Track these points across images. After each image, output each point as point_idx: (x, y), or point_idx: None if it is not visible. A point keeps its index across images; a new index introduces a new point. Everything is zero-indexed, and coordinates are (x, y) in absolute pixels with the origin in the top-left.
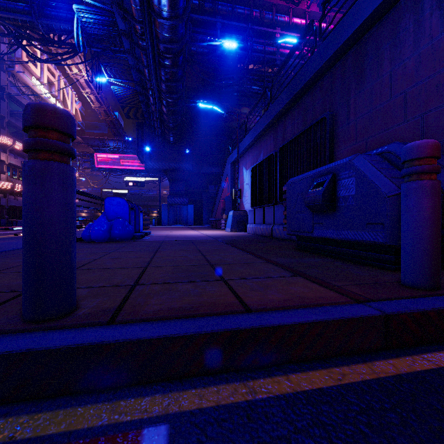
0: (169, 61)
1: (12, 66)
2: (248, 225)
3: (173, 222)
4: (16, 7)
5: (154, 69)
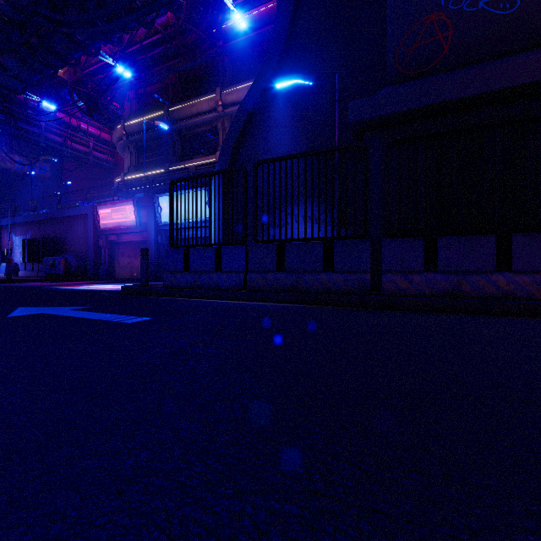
0: None
1: None
2: (21, 272)
3: None
4: None
5: None
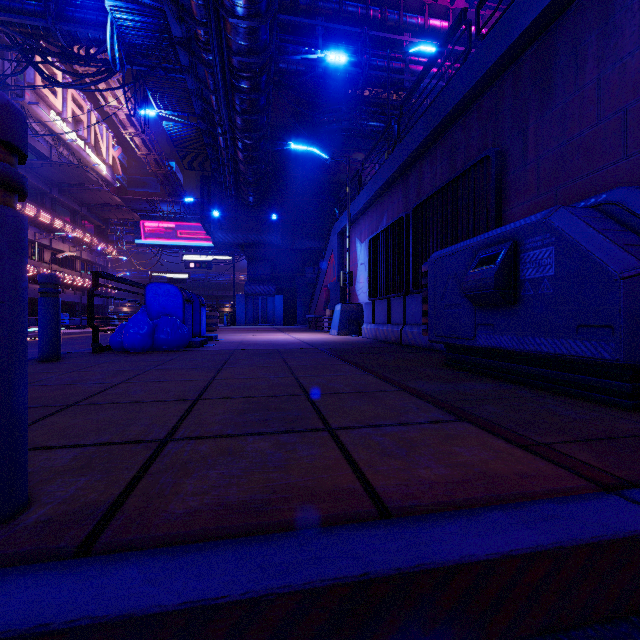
0: (247, 83)
1: (22, 95)
2: (364, 326)
3: (254, 320)
4: (24, 7)
5: (224, 94)
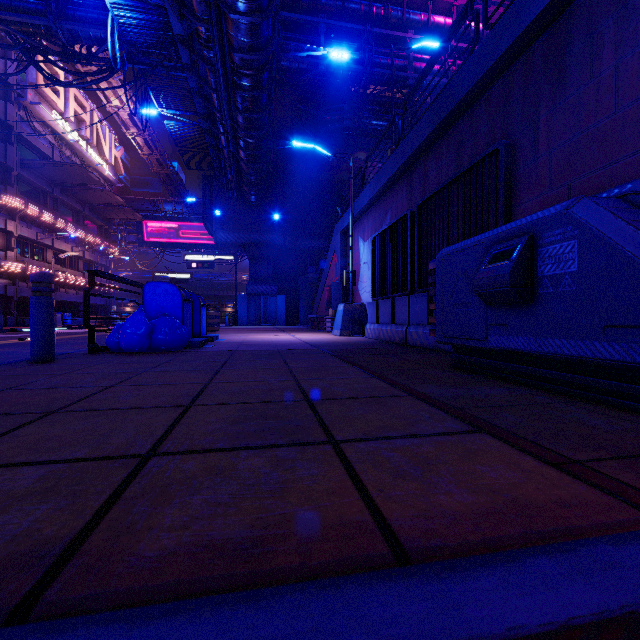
0: (248, 80)
1: (24, 95)
2: (368, 326)
3: (256, 320)
4: (25, 6)
5: (226, 92)
